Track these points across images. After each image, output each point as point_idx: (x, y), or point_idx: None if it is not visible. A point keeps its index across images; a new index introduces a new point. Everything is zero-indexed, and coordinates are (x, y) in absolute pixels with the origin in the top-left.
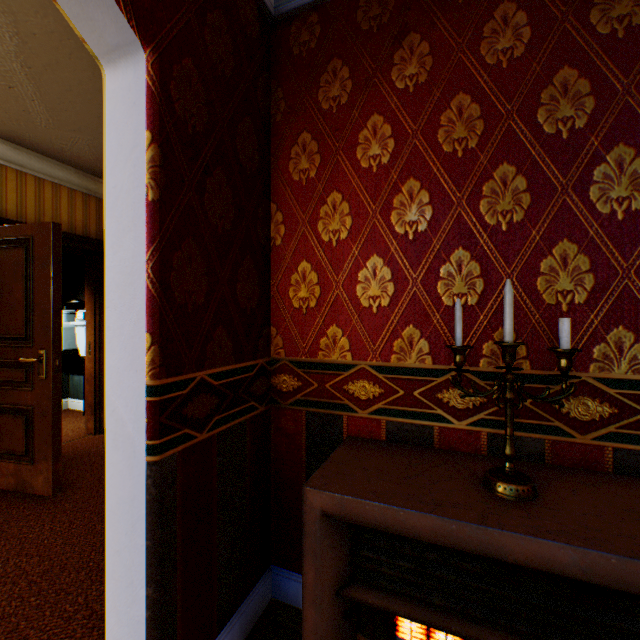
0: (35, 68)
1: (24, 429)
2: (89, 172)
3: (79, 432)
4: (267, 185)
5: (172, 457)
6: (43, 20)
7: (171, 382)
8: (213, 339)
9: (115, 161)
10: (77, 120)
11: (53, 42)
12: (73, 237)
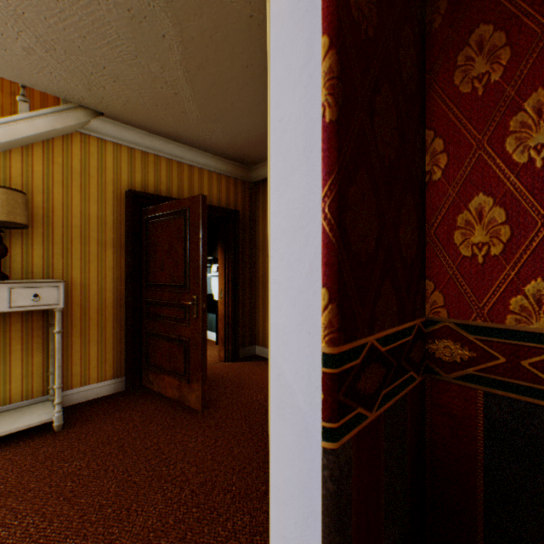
0: (191, 71)
1: (183, 355)
2: (221, 156)
3: (214, 358)
4: (421, 109)
5: (346, 443)
6: (199, 21)
7: (345, 349)
8: (379, 295)
9: (280, 91)
10: (216, 111)
11: (204, 41)
12: (211, 208)
